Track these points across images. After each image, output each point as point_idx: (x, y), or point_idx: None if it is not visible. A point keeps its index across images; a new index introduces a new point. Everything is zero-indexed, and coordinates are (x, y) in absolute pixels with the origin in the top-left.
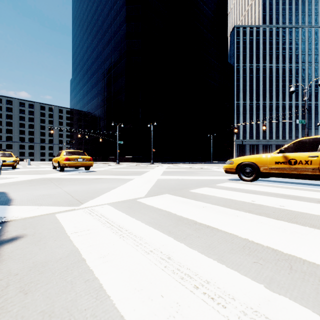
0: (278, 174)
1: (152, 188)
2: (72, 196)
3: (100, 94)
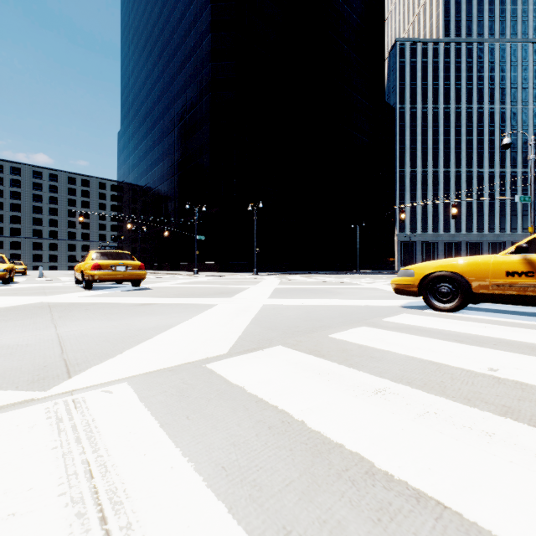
0: (513, 297)
1: (249, 327)
2: (61, 352)
3: (168, 155)
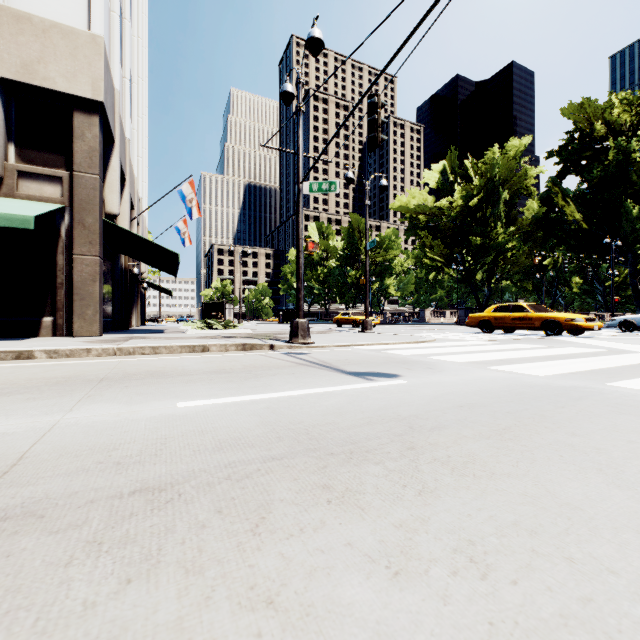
0: None
1: None
2: None
3: None
